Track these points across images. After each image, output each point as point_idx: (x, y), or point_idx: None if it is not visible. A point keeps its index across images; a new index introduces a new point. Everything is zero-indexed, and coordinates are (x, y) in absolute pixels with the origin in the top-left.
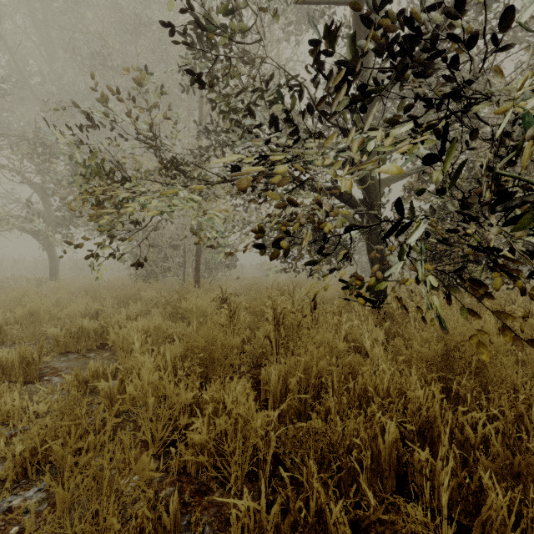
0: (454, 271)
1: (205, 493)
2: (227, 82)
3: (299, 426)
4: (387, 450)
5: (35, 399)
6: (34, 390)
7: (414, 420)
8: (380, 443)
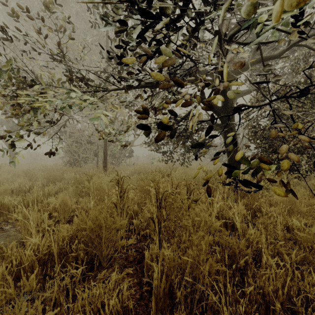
0: None
1: None
2: None
3: None
4: None
5: None
6: None
7: None
8: None
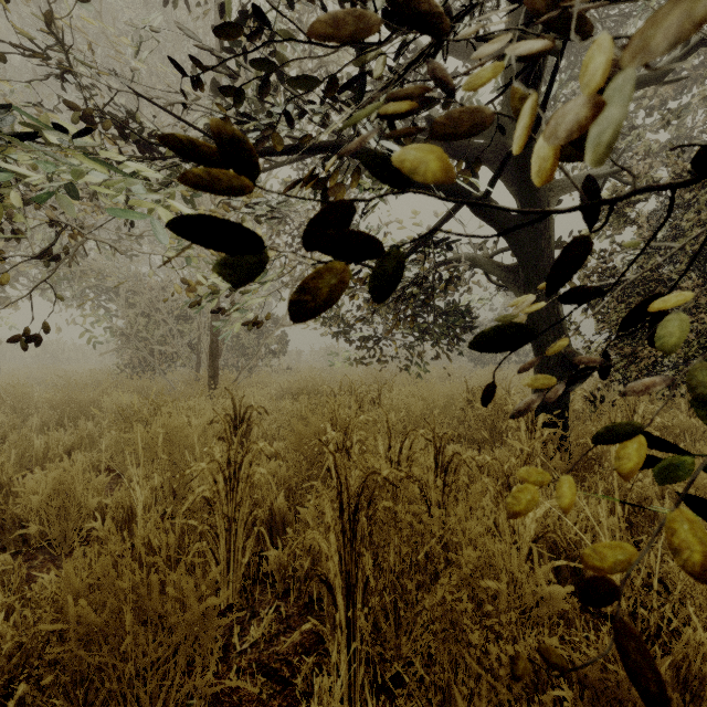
0: None
1: None
2: None
3: None
4: None
5: None
6: None
7: None
8: None
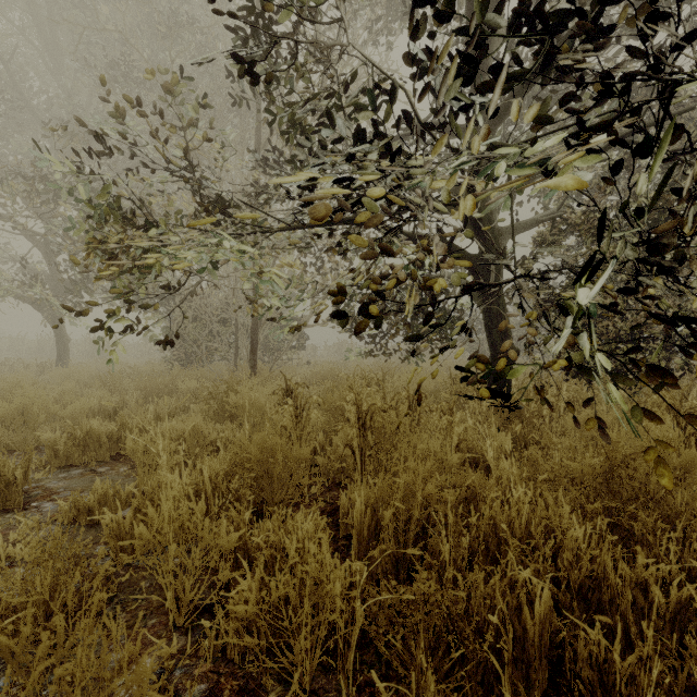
0: (627, 351)
1: (254, 694)
2: (292, 88)
3: (399, 590)
4: (537, 629)
5: (12, 537)
6: (14, 522)
7: (572, 575)
8: (525, 617)
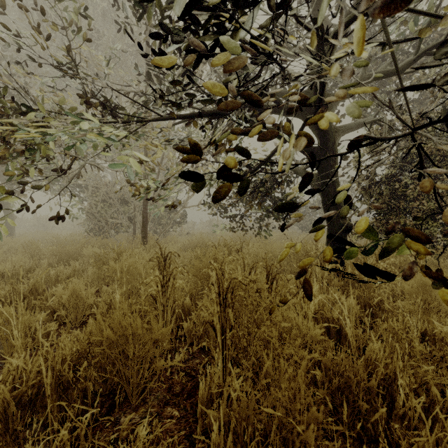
0: None
1: None
2: None
3: None
4: None
5: None
6: None
7: None
8: None
